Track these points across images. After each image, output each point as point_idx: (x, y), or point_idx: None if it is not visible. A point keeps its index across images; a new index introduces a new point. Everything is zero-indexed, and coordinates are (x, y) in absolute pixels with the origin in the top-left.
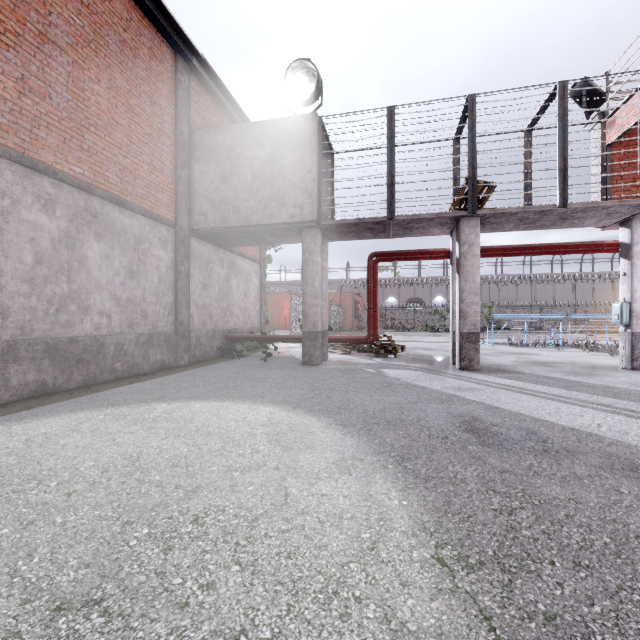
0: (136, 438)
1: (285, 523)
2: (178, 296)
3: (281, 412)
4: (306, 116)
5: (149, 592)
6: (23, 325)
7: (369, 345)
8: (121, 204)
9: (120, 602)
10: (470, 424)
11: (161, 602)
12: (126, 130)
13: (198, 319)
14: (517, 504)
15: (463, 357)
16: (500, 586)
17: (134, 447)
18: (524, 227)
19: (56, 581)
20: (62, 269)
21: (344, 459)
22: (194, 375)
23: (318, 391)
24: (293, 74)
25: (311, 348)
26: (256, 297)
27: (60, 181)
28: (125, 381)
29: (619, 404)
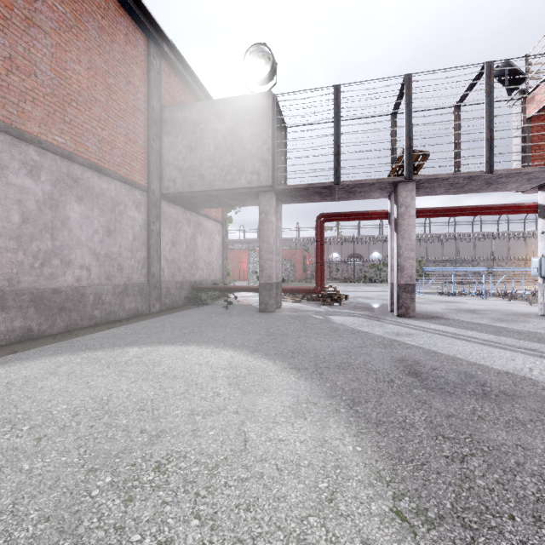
0: (108, 381)
1: (244, 471)
2: (150, 252)
3: (240, 356)
4: (262, 94)
5: None
6: (11, 277)
7: (317, 294)
8: (99, 171)
9: None
10: (412, 368)
11: None
12: (104, 106)
13: (168, 272)
14: (467, 450)
15: (400, 305)
16: None
17: (105, 390)
18: (454, 191)
19: (14, 537)
20: (46, 228)
21: (299, 403)
22: (164, 321)
23: (273, 336)
24: (251, 57)
25: (267, 297)
26: (219, 253)
27: (44, 150)
28: (103, 327)
29: (544, 349)
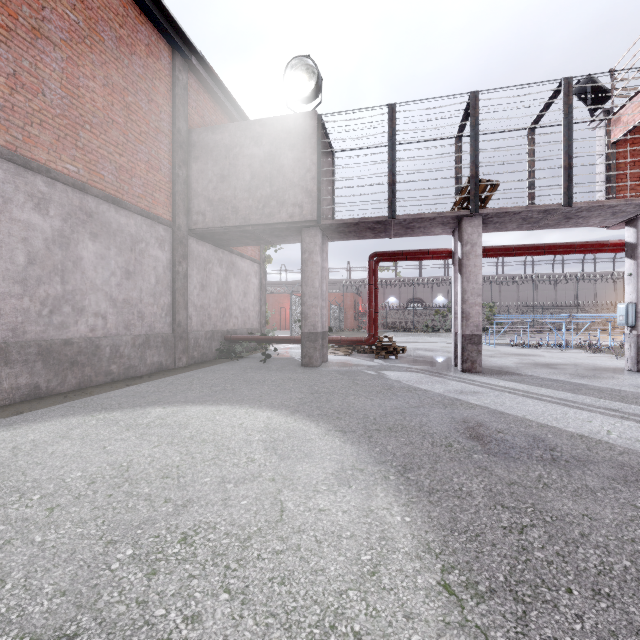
0: (127, 446)
1: (280, 543)
2: (176, 297)
3: (279, 417)
4: (306, 114)
5: (128, 626)
6: (15, 327)
7: (370, 346)
8: (117, 203)
9: (95, 638)
10: (474, 430)
11: (140, 638)
12: (122, 128)
13: (196, 320)
14: (528, 521)
15: (465, 359)
16: (514, 619)
17: (124, 456)
18: (527, 227)
19: (27, 612)
20: (56, 270)
21: (343, 469)
22: (191, 377)
23: (317, 394)
24: (292, 71)
25: (311, 350)
26: (256, 297)
27: (54, 180)
28: (121, 384)
29: (627, 409)
